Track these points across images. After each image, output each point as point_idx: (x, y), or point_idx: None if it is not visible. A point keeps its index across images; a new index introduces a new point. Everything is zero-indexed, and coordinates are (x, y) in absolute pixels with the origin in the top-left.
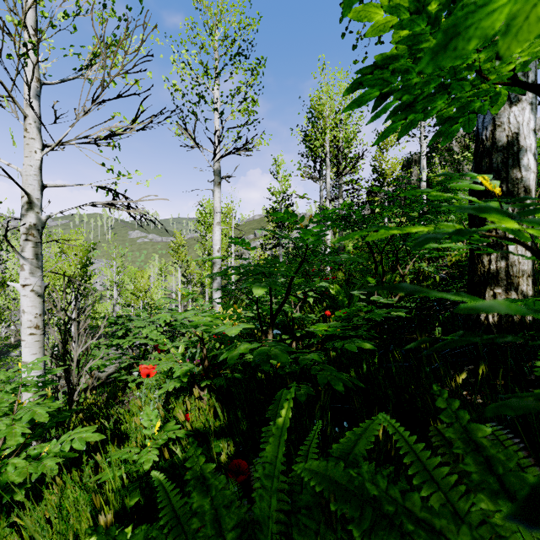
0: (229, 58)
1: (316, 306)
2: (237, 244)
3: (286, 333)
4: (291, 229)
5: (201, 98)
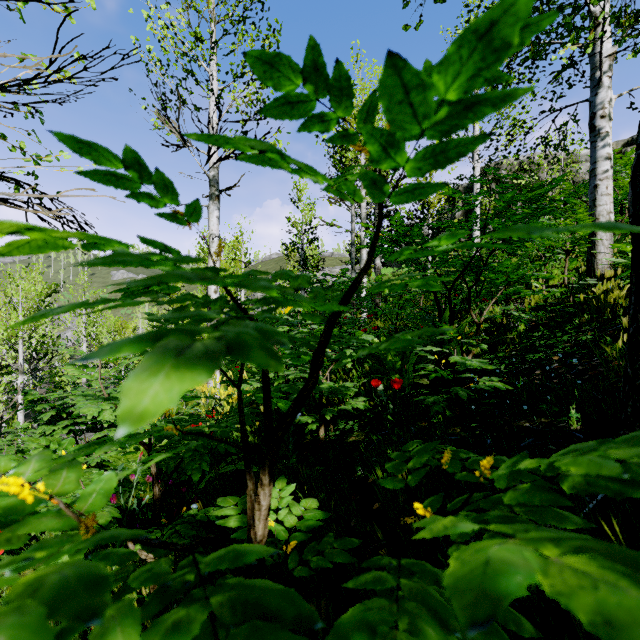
0: (230, 20)
1: (353, 368)
2: (126, 189)
3: (310, 412)
4: (316, 269)
5: (188, 72)
